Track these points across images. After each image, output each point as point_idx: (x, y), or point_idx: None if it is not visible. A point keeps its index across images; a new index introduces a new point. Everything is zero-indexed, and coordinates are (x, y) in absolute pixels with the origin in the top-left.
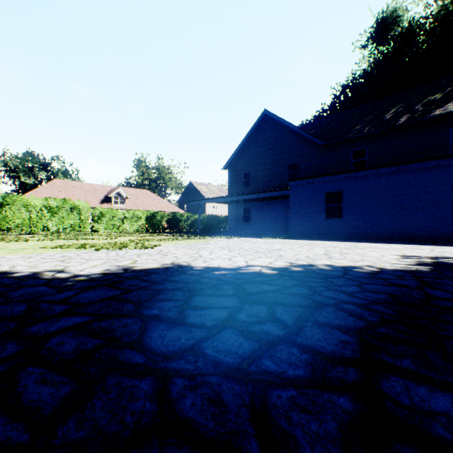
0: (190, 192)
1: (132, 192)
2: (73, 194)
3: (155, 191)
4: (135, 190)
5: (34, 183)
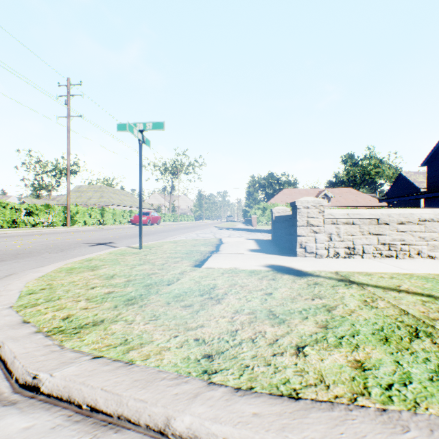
0: (400, 184)
1: (336, 191)
2: (294, 198)
3: (359, 187)
4: (338, 189)
5: (272, 192)
